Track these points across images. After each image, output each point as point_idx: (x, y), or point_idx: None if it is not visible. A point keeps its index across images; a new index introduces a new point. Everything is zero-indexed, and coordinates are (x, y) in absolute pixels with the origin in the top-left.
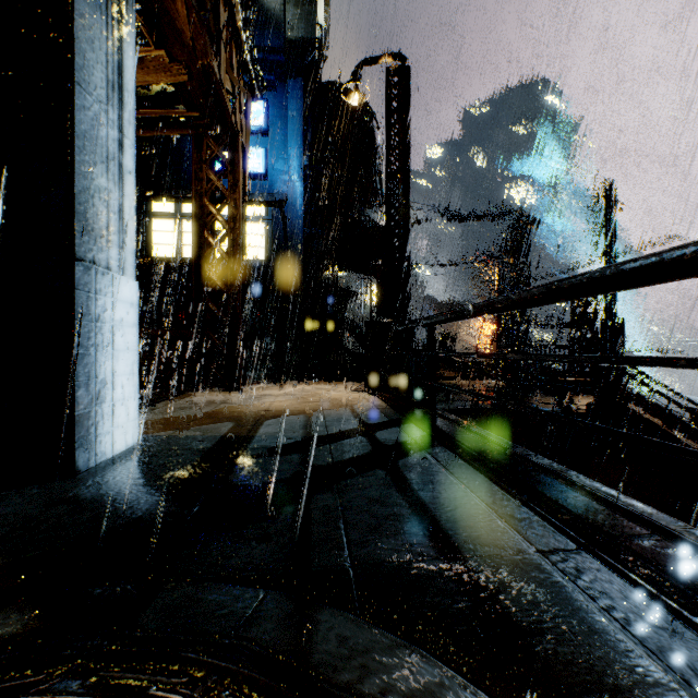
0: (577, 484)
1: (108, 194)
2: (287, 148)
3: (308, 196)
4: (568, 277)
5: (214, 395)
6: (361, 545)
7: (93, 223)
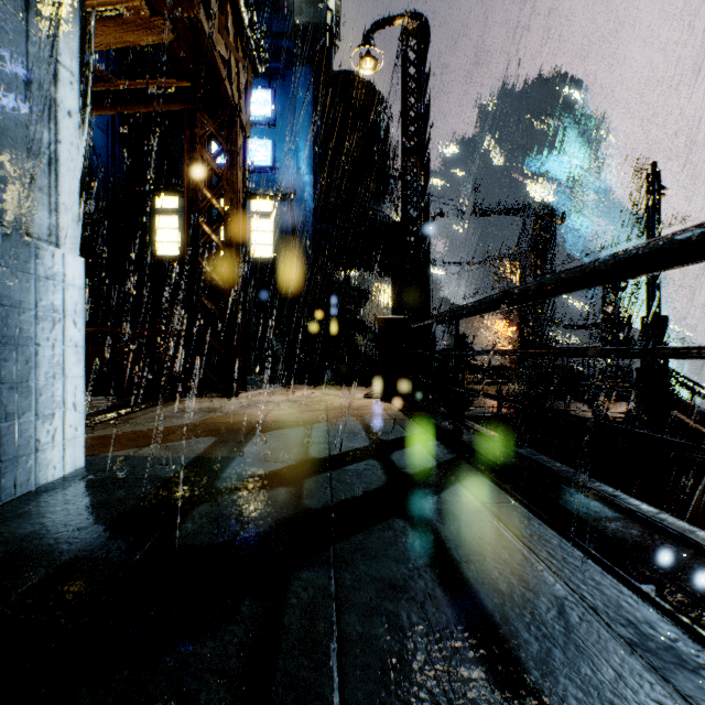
0: None
1: (28, 134)
2: (296, 140)
3: (317, 190)
4: None
5: (207, 401)
6: None
7: None
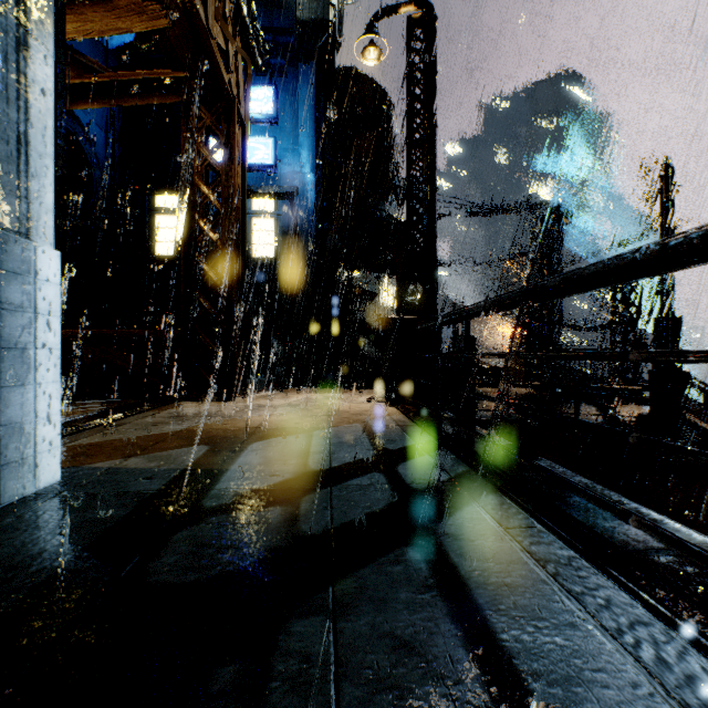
0: None
1: None
2: (298, 138)
3: (320, 189)
4: None
5: (203, 405)
6: None
7: None
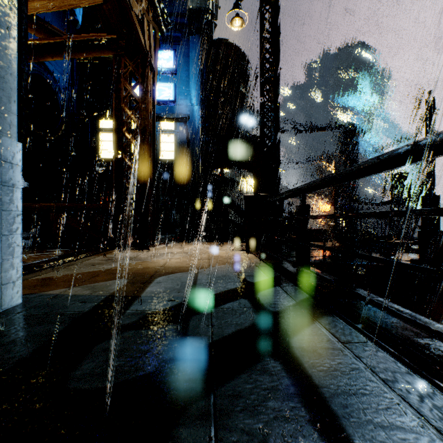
0: None
1: None
2: (189, 83)
3: (203, 116)
4: None
5: (127, 252)
6: None
7: None
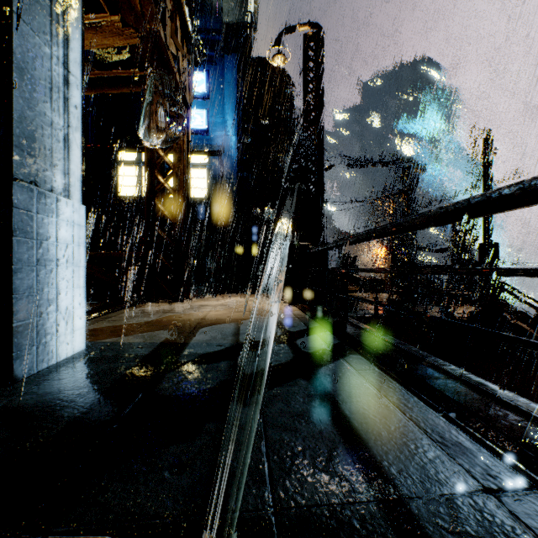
0: (511, 404)
1: (52, 123)
2: (224, 110)
3: (241, 147)
4: (495, 189)
5: (161, 305)
6: (285, 478)
7: (34, 147)
